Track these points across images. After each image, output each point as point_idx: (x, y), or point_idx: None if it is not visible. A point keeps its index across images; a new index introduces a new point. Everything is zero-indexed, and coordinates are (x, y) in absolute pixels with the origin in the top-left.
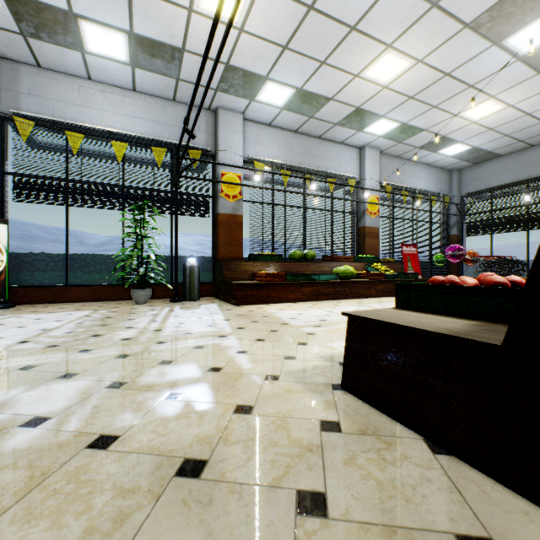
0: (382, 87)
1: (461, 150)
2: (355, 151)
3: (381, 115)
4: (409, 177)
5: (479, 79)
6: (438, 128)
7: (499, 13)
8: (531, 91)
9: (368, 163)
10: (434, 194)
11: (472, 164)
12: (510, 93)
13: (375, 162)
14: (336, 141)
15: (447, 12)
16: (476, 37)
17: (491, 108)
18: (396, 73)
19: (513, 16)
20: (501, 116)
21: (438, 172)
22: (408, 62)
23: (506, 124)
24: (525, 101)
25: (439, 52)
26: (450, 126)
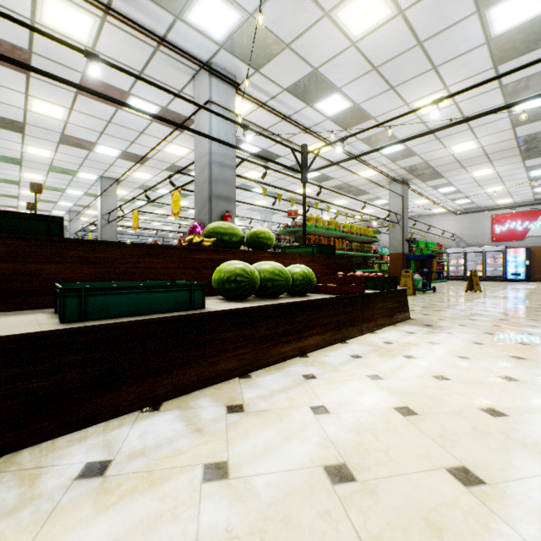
0: None
1: None
2: None
3: None
4: None
5: None
6: None
7: None
8: None
9: None
10: None
11: None
12: None
13: None
14: None
15: None
16: None
17: None
18: None
19: None
20: None
21: None
22: None
23: None
24: None
25: None
26: None
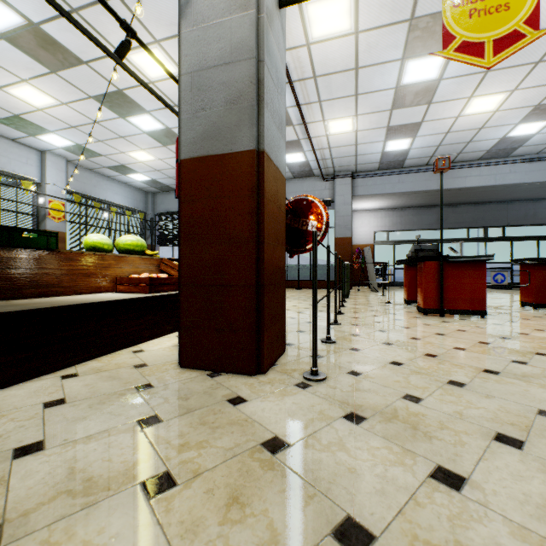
0: (37, 108)
1: (145, 179)
2: (35, 153)
3: (50, 130)
4: (105, 190)
5: (126, 135)
6: (115, 158)
7: (111, 100)
8: (167, 155)
9: (51, 168)
10: (132, 209)
11: (162, 191)
12: (154, 151)
13: (60, 169)
14: (5, 136)
15: (69, 82)
16: (104, 107)
17: (148, 156)
18: (46, 103)
19: (123, 106)
20: (159, 164)
21: (135, 191)
22: (54, 100)
23: (166, 170)
24: (168, 159)
25: (79, 105)
26: (124, 159)
